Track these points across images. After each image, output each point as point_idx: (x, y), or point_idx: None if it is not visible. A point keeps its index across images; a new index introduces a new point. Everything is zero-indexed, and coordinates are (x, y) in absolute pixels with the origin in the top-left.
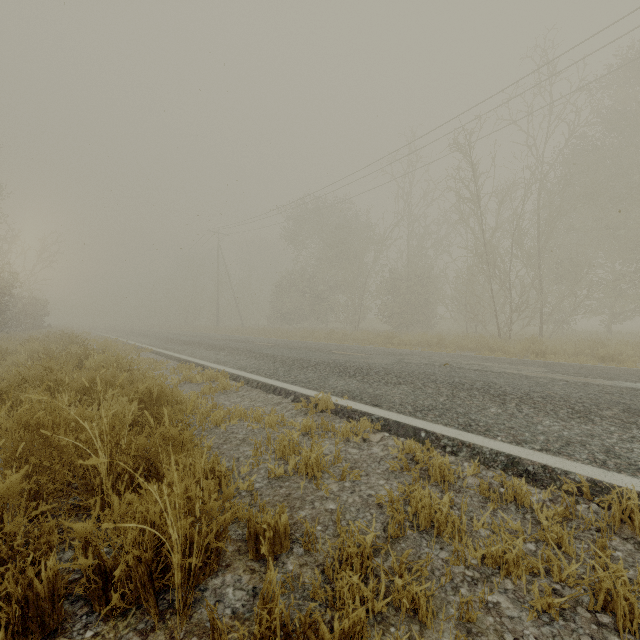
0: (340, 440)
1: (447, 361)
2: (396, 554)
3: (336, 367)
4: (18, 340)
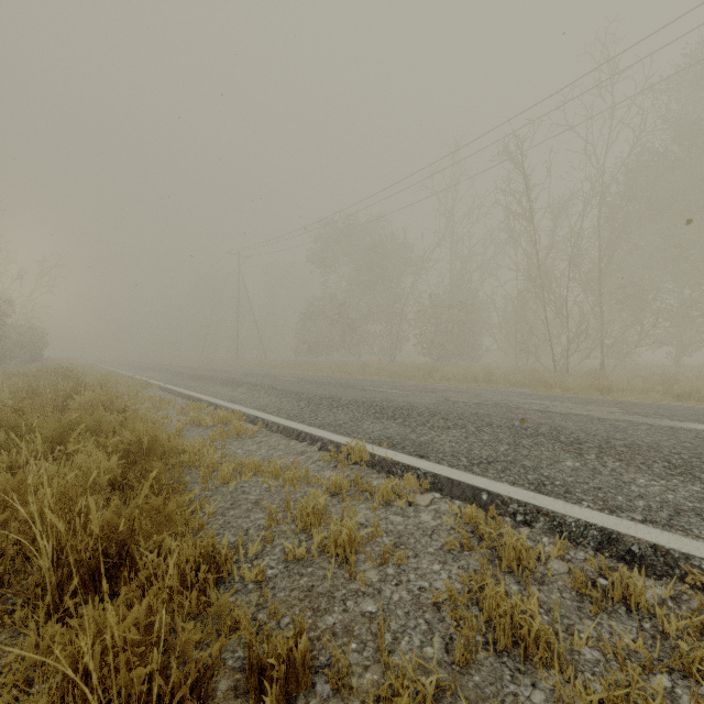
0: (379, 503)
1: (501, 399)
2: (468, 696)
3: (371, 407)
4: (7, 375)
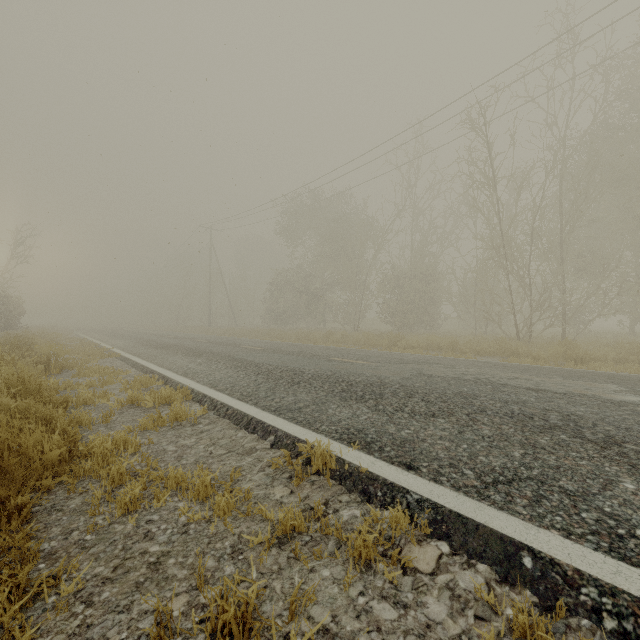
0: (352, 564)
1: (479, 373)
2: None
3: (337, 383)
4: None
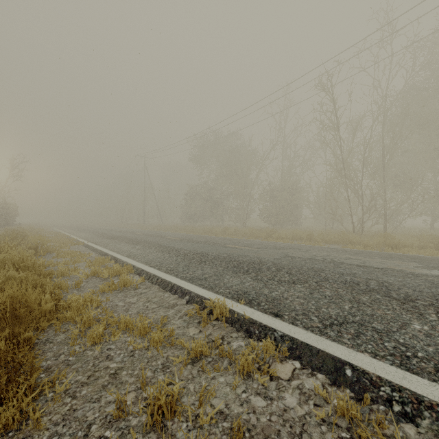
0: (238, 375)
1: (326, 255)
2: None
3: (230, 262)
4: None
